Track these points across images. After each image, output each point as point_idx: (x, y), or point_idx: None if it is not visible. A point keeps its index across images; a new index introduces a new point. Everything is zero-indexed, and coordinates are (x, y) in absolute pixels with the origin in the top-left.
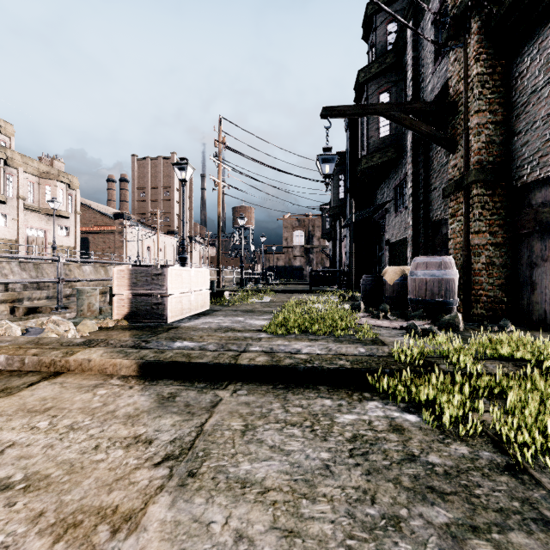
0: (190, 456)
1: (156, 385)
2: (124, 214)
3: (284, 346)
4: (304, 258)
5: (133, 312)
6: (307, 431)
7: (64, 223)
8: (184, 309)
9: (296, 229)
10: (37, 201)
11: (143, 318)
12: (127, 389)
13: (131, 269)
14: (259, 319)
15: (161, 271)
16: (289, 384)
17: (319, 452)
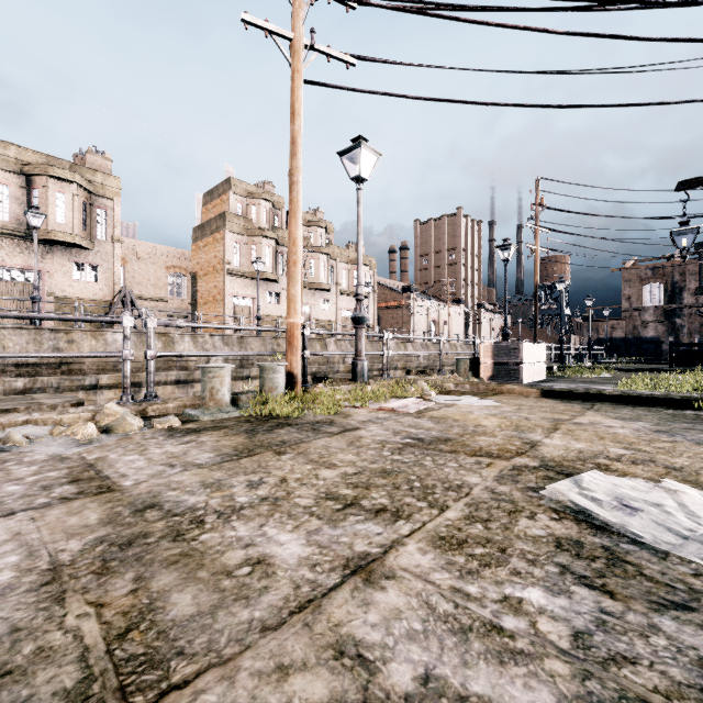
0: (592, 409)
1: (556, 399)
2: (411, 287)
3: (632, 391)
4: (663, 324)
5: (495, 375)
6: (645, 411)
7: (365, 303)
8: (530, 376)
9: (646, 282)
10: (347, 286)
11: (502, 379)
12: (543, 399)
13: (494, 345)
14: (602, 386)
15: (517, 346)
16: (635, 405)
17: (650, 413)
